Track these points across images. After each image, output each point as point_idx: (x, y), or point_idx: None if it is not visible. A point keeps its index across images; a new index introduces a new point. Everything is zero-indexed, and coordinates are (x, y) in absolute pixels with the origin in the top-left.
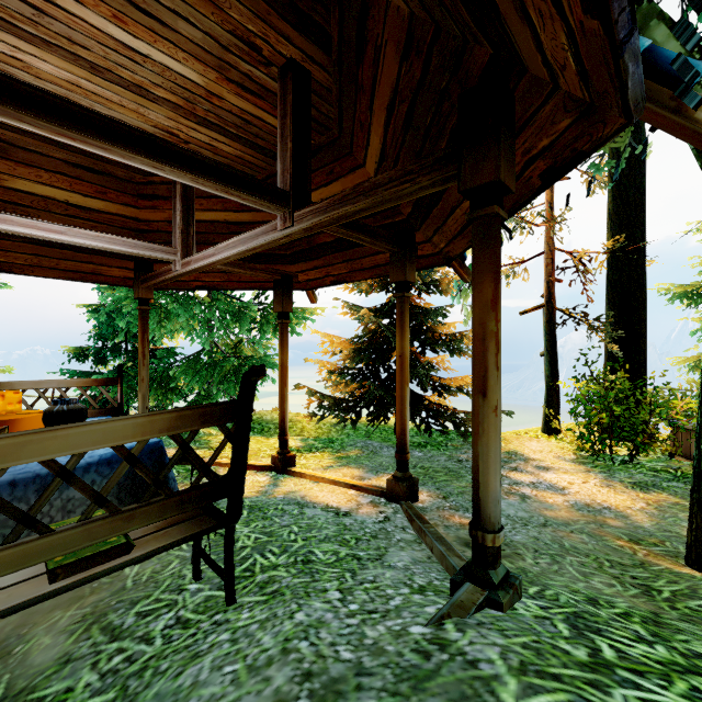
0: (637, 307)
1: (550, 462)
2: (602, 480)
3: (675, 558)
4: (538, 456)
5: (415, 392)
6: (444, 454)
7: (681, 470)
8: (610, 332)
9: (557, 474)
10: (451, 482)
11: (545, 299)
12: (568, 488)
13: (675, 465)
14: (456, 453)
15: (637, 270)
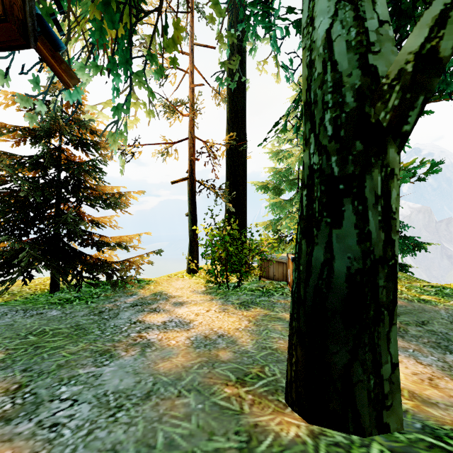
0: (242, 183)
1: (186, 297)
2: (221, 306)
3: (276, 395)
4: (178, 293)
5: (72, 248)
6: (88, 307)
7: (266, 287)
8: (228, 200)
9: (189, 307)
10: (62, 348)
11: (189, 173)
12: (194, 321)
13: (262, 284)
14: (104, 303)
15: (242, 159)
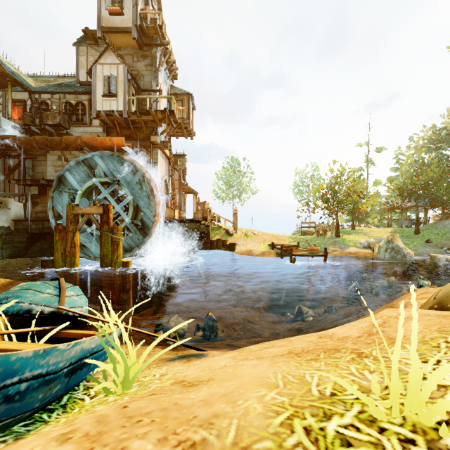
0: None
1: None
2: None
3: None
4: None
5: None
6: None
7: None
8: None
9: None
10: None
11: None
12: None
13: None
14: None
15: None
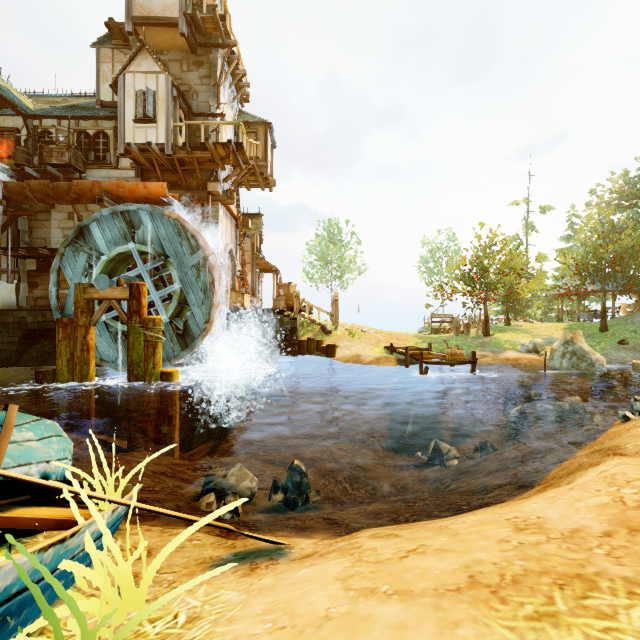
0: None
1: None
2: None
3: None
4: None
5: None
6: None
7: None
8: None
9: None
10: None
11: None
12: None
13: None
14: None
15: None
